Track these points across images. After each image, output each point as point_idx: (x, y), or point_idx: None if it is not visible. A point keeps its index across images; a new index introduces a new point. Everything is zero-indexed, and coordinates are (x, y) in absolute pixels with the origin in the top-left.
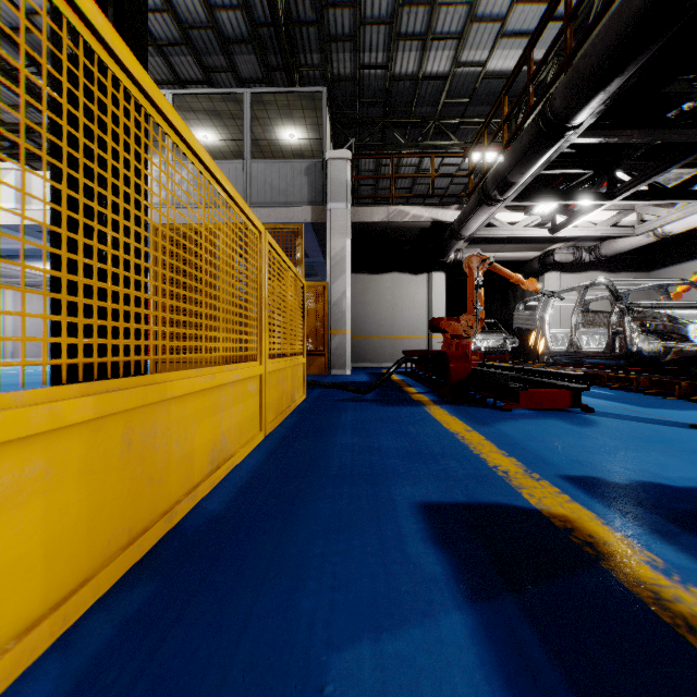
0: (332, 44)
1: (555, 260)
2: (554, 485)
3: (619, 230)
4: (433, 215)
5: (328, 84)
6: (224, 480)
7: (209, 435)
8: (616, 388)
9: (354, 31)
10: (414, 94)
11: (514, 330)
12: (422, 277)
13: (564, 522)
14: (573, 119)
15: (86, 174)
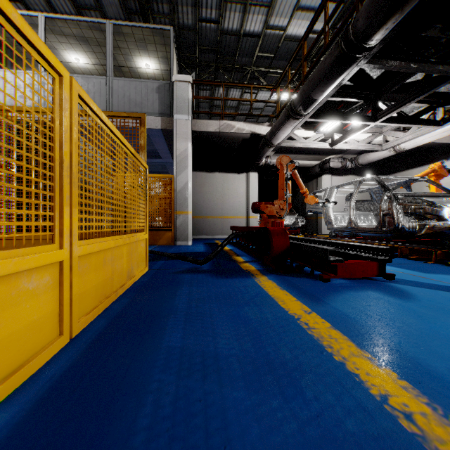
0: None
1: (330, 166)
2: None
3: (372, 146)
4: (252, 128)
5: (175, 31)
6: None
7: None
8: None
9: None
10: (237, 46)
11: (301, 213)
12: (242, 175)
13: None
14: (371, 39)
15: None
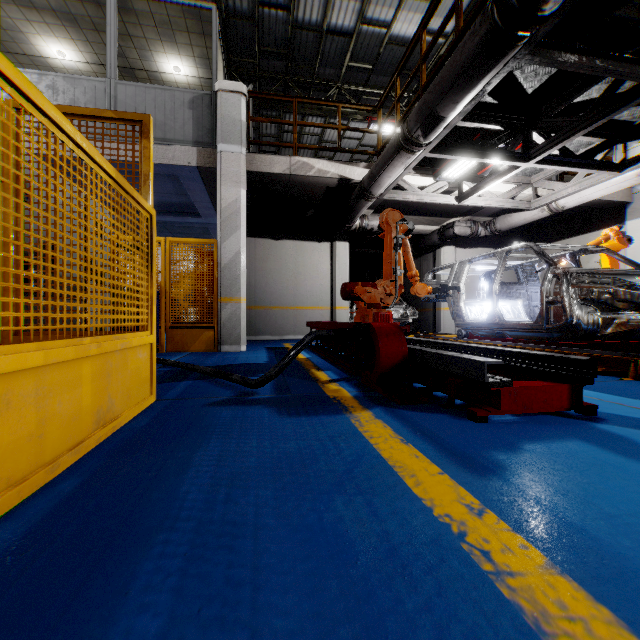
0: None
1: (455, 233)
2: None
3: (517, 203)
4: (341, 171)
5: (222, 20)
6: None
7: None
8: None
9: None
10: (318, 50)
11: (411, 302)
12: (325, 245)
13: None
14: (545, 2)
15: None
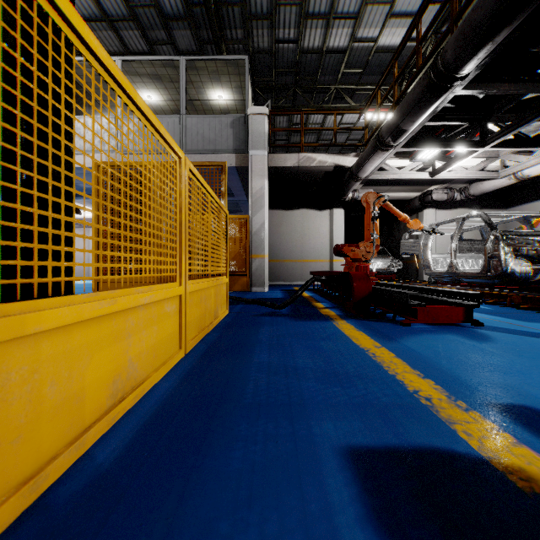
0: (253, 21)
1: (433, 199)
2: (487, 417)
3: (486, 173)
4: (336, 160)
5: (250, 56)
6: (129, 413)
7: (110, 365)
8: (491, 303)
9: (271, 10)
10: (319, 65)
11: (398, 255)
12: (325, 212)
13: (526, 481)
14: (462, 69)
15: (5, 98)
